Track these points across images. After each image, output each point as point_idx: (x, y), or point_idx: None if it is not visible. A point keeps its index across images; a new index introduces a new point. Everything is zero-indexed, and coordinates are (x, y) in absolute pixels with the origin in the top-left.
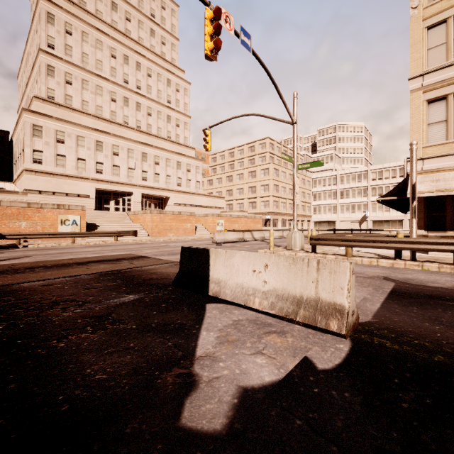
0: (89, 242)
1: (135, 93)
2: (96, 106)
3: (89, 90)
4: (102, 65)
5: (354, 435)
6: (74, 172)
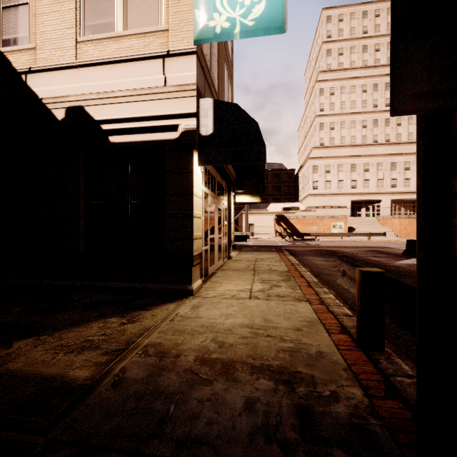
0: (350, 239)
1: (384, 111)
2: (350, 137)
3: (345, 127)
4: (355, 103)
5: None
6: (335, 191)
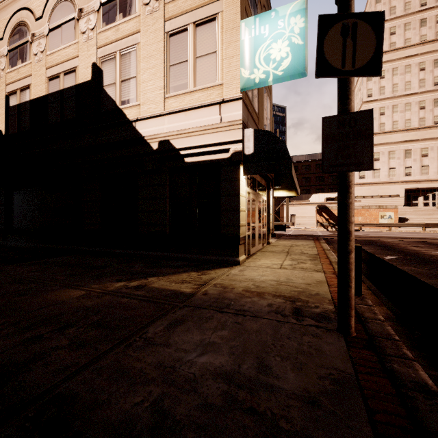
0: (401, 230)
1: None
2: (404, 121)
3: (398, 111)
4: (410, 84)
5: None
6: (386, 179)
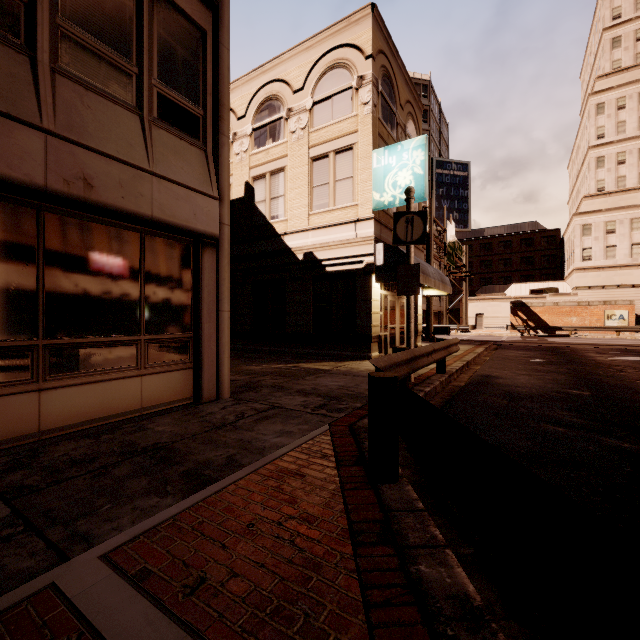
0: (635, 336)
1: None
2: None
3: None
4: None
5: (633, 361)
6: (626, 261)
